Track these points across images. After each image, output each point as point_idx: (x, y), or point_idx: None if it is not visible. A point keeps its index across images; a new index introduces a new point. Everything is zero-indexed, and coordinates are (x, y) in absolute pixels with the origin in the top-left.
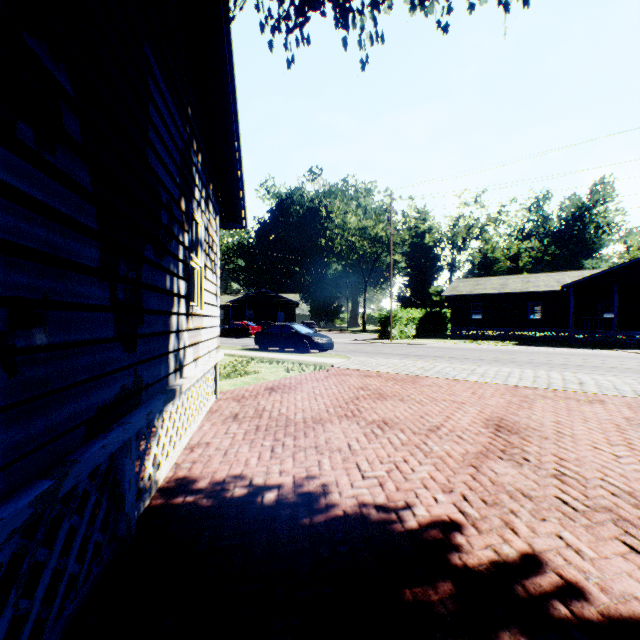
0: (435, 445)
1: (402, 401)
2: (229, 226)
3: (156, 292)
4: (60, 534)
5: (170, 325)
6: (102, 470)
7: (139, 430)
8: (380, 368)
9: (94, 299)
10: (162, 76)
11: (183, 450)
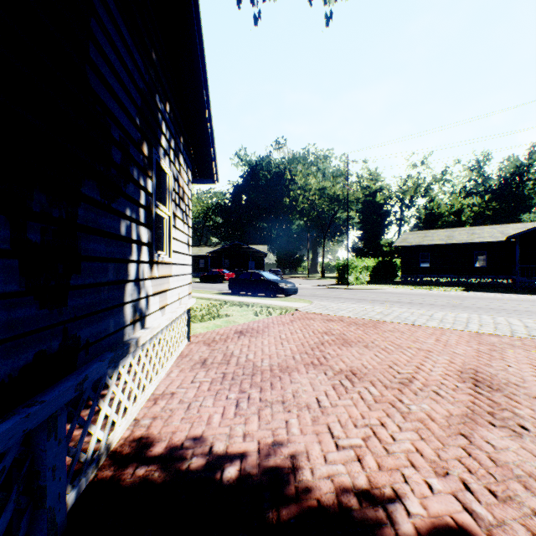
0: (412, 403)
1: (367, 348)
2: (202, 181)
3: (103, 237)
4: None
5: (125, 274)
6: (4, 465)
7: (80, 395)
8: (341, 312)
9: None
10: None
11: (146, 402)
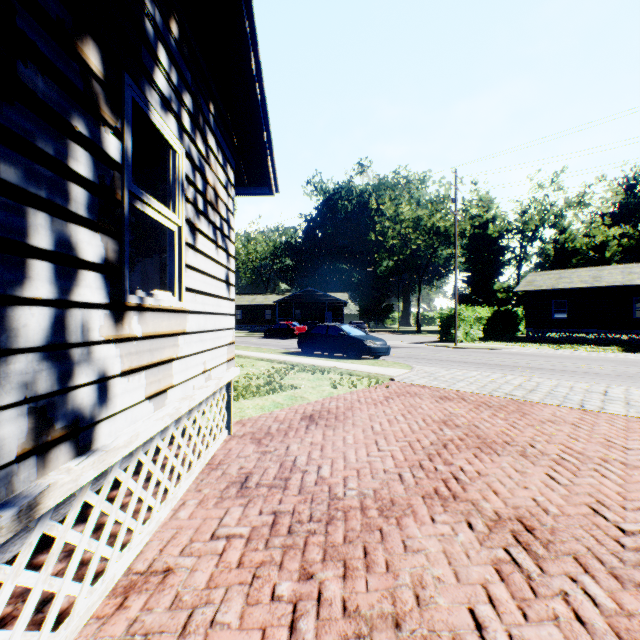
0: None
1: (527, 458)
2: (253, 190)
3: None
4: None
5: None
6: None
7: None
8: (458, 385)
9: None
10: None
11: (105, 598)
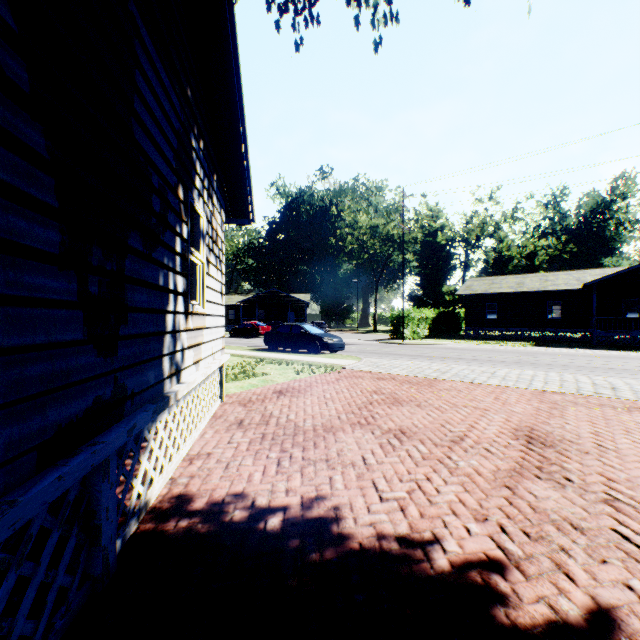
0: (460, 460)
1: (419, 407)
2: (236, 221)
3: (145, 287)
4: (1, 591)
5: (164, 325)
6: (69, 500)
7: (124, 445)
8: (394, 370)
9: (52, 292)
10: (153, 43)
11: (181, 462)
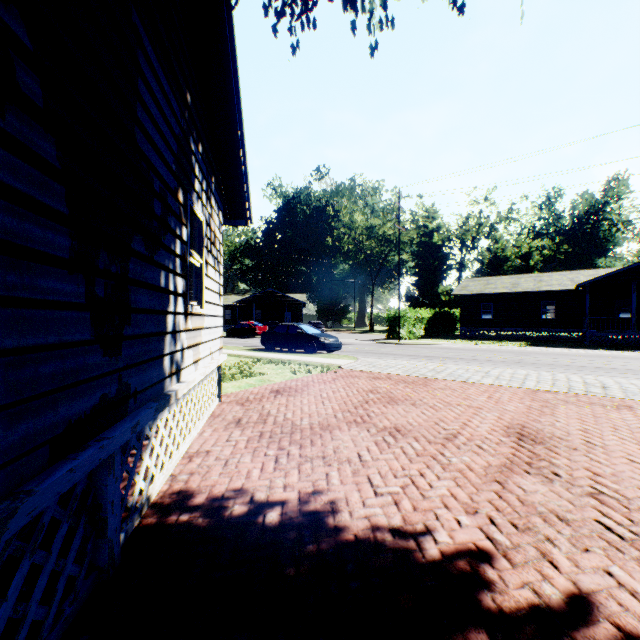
0: (453, 456)
1: (414, 406)
2: (233, 223)
3: (147, 289)
4: (17, 577)
5: (164, 325)
6: (77, 493)
7: (127, 442)
8: (389, 370)
9: (63, 295)
10: (154, 52)
11: (181, 459)
